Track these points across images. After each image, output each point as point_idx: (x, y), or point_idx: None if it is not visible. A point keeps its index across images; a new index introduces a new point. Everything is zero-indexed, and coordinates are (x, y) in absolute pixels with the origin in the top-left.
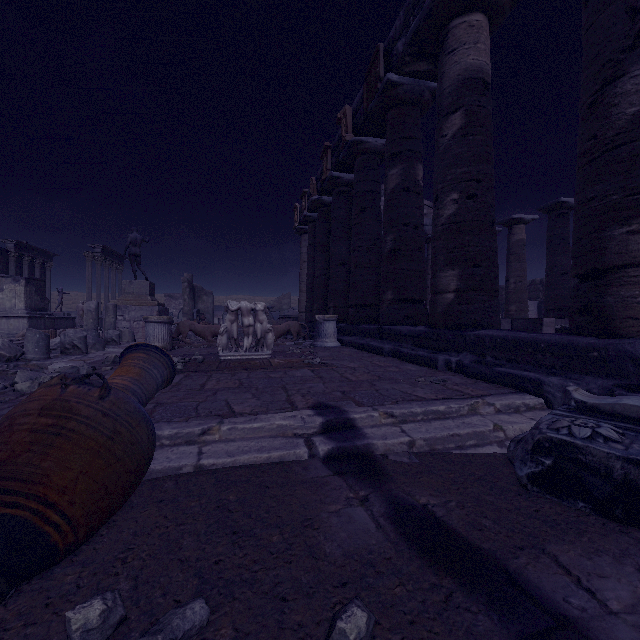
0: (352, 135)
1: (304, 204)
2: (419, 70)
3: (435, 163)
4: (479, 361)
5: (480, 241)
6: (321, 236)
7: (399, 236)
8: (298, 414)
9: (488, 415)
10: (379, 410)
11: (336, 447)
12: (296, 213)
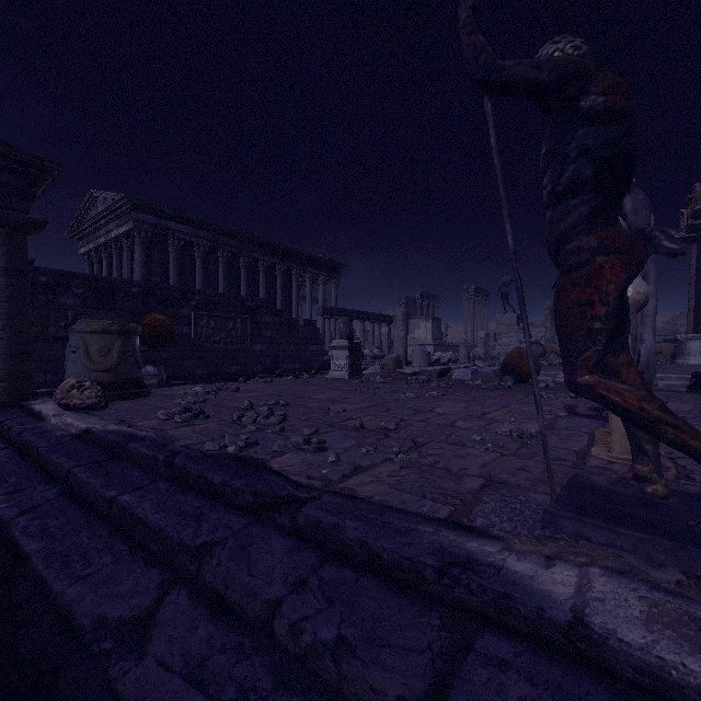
0: None
1: (689, 212)
2: None
3: None
4: None
5: None
6: None
7: None
8: None
9: None
10: None
11: None
12: (682, 220)
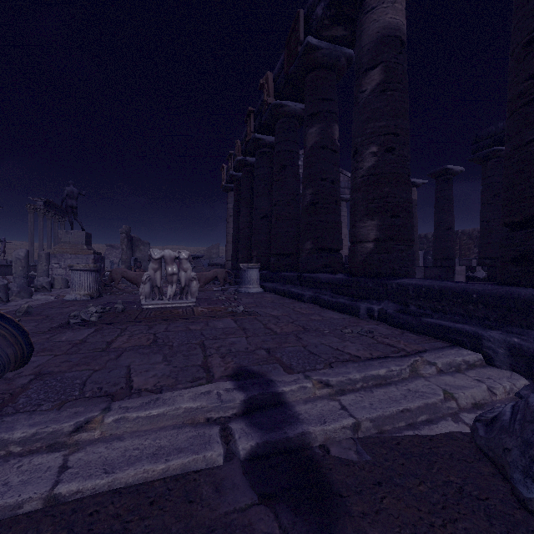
0: (273, 99)
1: (230, 164)
2: (336, 35)
3: (354, 118)
4: (403, 310)
5: (398, 192)
6: (245, 193)
7: (317, 190)
8: (214, 388)
9: (431, 377)
10: (312, 378)
11: (262, 443)
12: (223, 173)
